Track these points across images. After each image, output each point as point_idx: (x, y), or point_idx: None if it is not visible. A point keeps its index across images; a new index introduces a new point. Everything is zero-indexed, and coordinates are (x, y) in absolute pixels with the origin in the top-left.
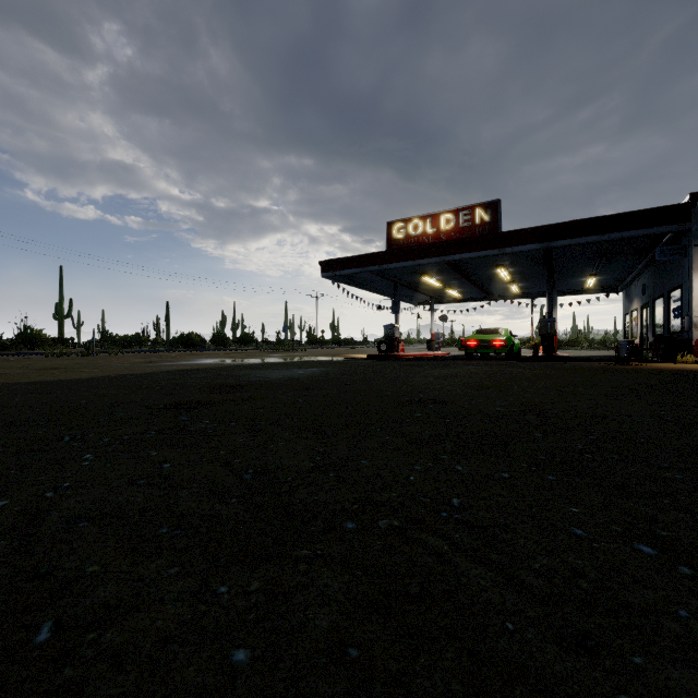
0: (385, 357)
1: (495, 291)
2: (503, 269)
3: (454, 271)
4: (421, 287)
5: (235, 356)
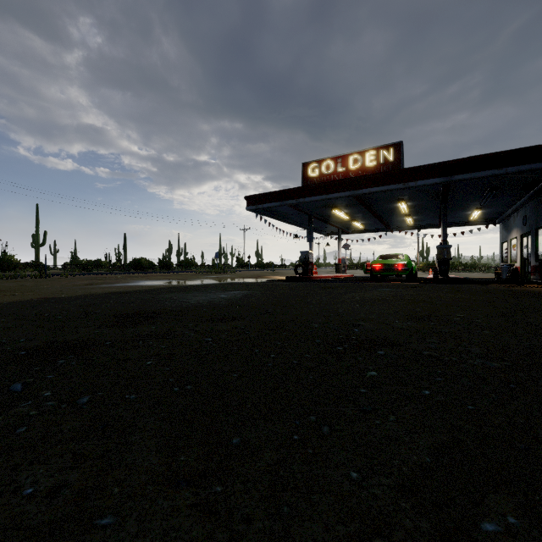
0: (301, 278)
1: (392, 223)
2: (403, 203)
3: (361, 204)
4: (331, 219)
5: (172, 277)
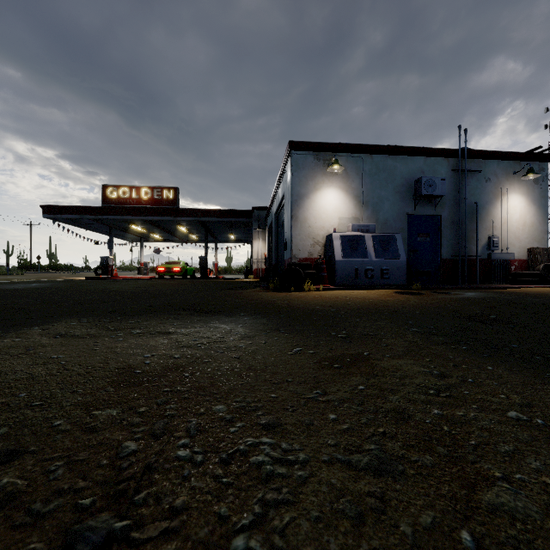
0: (101, 278)
1: (185, 237)
2: (181, 227)
3: (151, 224)
4: (132, 230)
5: None
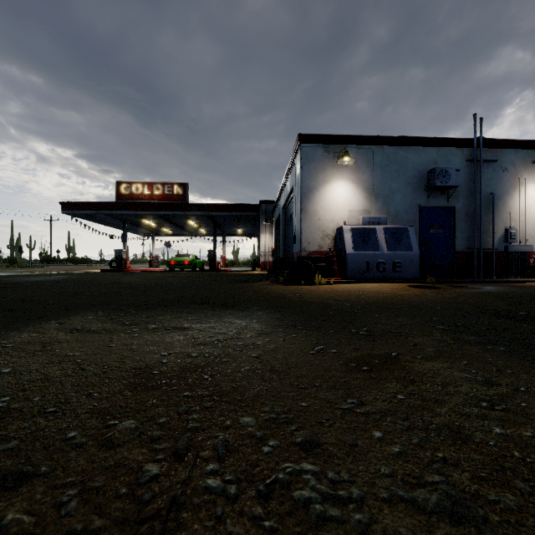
0: (115, 271)
1: (194, 231)
2: (191, 221)
3: (162, 219)
4: (144, 225)
5: None
